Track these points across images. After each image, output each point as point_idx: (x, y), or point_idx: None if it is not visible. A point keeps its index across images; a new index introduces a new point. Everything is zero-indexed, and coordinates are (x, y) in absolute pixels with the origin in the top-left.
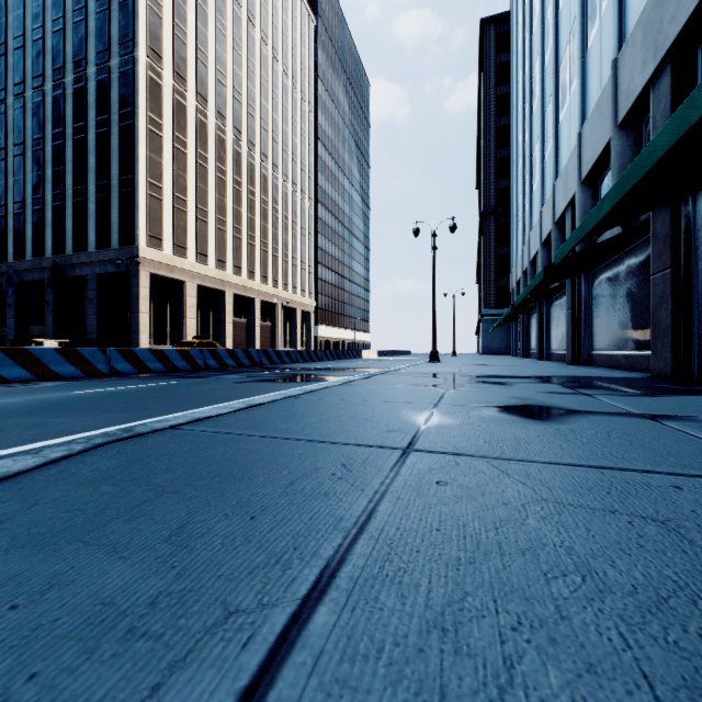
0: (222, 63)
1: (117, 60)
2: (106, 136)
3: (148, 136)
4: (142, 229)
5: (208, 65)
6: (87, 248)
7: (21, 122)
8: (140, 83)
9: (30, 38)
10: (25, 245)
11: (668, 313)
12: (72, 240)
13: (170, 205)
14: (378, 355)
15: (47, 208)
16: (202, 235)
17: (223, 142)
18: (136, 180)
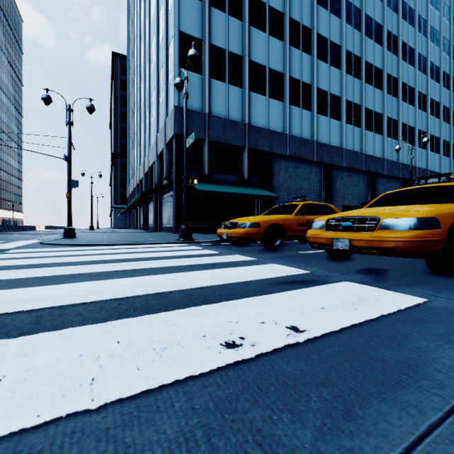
0: None
1: None
2: None
3: None
4: None
5: None
6: None
7: None
8: None
9: None
10: None
11: (155, 217)
12: None
13: None
14: (46, 229)
15: None
16: None
17: None
18: None
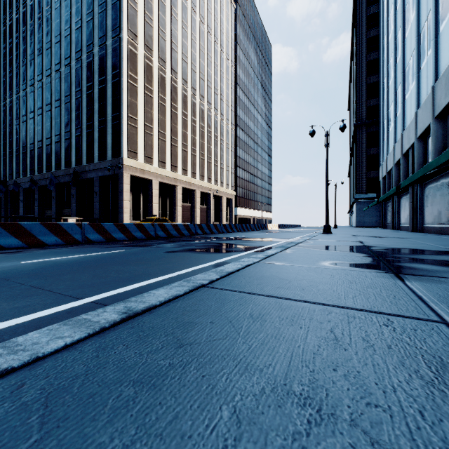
0: (175, 37)
1: (111, 41)
2: (104, 89)
3: (128, 87)
4: (124, 147)
5: (166, 39)
6: (93, 160)
7: (59, 87)
8: (124, 54)
9: (63, 36)
10: (61, 160)
11: None
12: (86, 156)
13: (142, 131)
14: (279, 228)
15: (72, 138)
16: (162, 149)
17: (175, 88)
18: (121, 115)
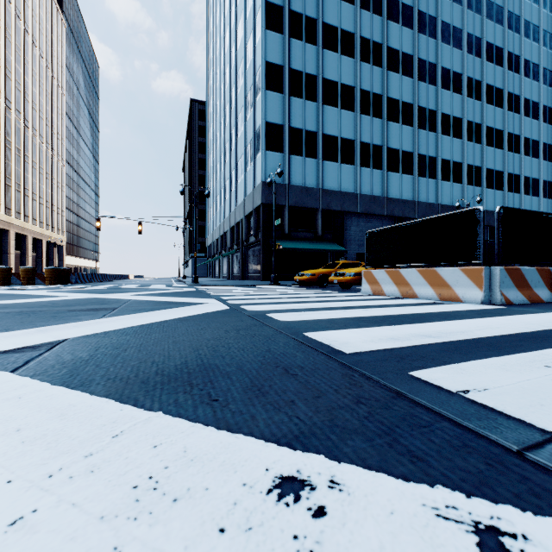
0: (9, 62)
1: None
2: None
3: None
4: None
5: (0, 64)
6: None
7: None
8: None
9: None
10: None
11: (242, 267)
12: None
13: None
14: (134, 278)
15: None
16: None
17: (9, 120)
18: None
